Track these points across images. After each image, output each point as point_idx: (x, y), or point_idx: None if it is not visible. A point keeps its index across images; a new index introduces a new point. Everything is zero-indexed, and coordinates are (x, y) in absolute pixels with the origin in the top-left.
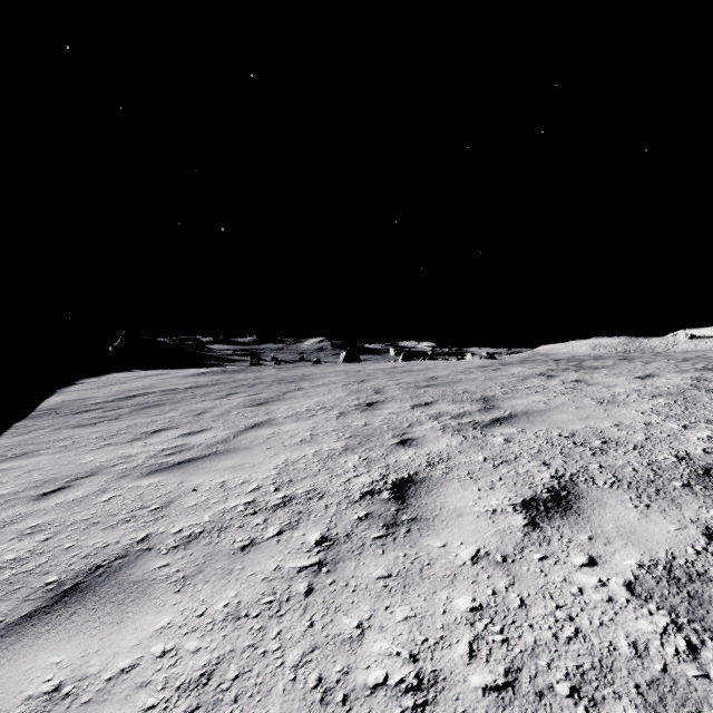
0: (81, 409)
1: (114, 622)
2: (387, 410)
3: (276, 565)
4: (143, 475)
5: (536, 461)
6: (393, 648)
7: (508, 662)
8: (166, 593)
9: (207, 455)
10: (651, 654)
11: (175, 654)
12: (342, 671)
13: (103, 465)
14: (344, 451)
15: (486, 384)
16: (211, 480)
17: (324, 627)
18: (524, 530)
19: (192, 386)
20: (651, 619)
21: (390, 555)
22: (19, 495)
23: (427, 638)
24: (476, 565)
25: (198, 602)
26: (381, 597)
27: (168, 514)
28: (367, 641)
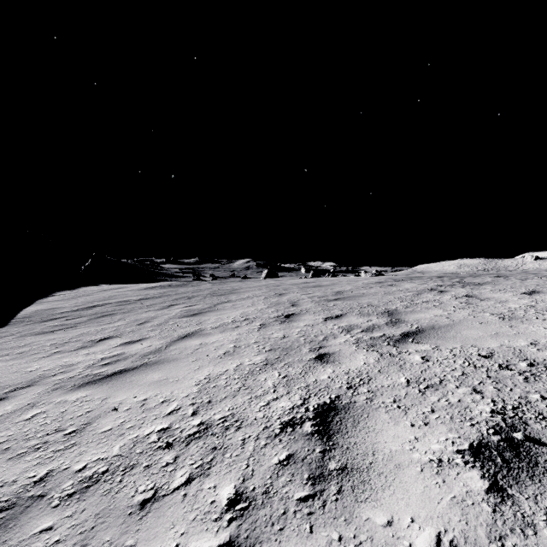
0: (49, 317)
1: None
2: (302, 322)
3: (176, 543)
4: (74, 387)
5: (465, 387)
6: None
7: None
8: None
9: (138, 366)
10: None
11: None
12: None
13: (44, 374)
14: (264, 366)
15: (386, 298)
16: (133, 397)
17: None
18: (490, 501)
19: (142, 297)
20: None
21: (320, 536)
22: None
23: None
24: None
25: None
26: None
27: (80, 441)
28: None
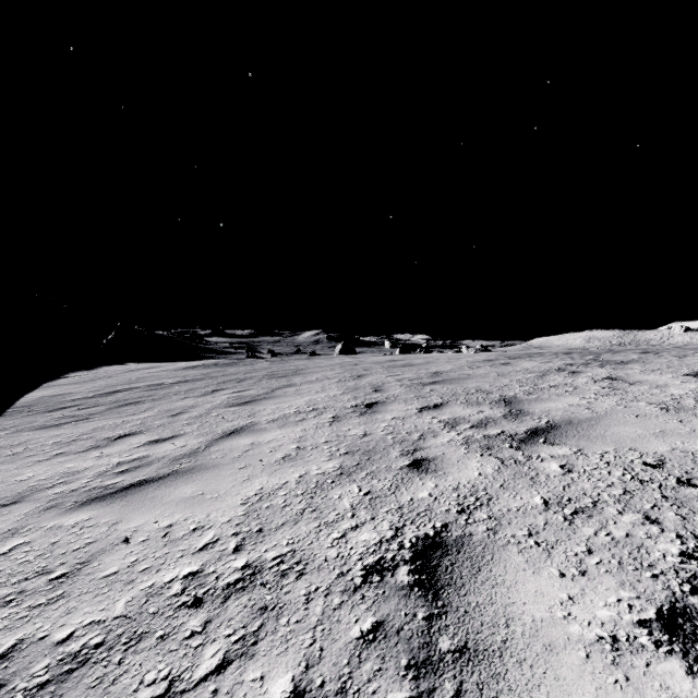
0: (56, 406)
1: None
2: (390, 414)
3: None
4: (75, 505)
5: (632, 513)
6: None
7: None
8: None
9: (165, 475)
10: None
11: None
12: None
13: (38, 485)
14: (338, 477)
15: (500, 382)
16: (153, 522)
17: None
18: None
19: (179, 380)
20: None
21: None
22: None
23: None
24: None
25: None
26: None
27: (70, 591)
28: None
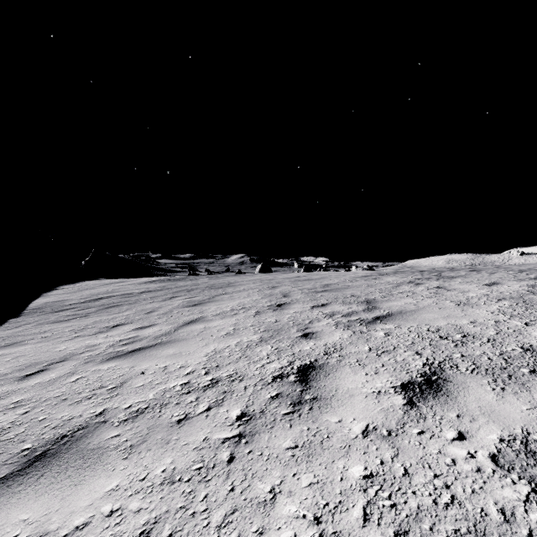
0: (60, 308)
1: (73, 484)
2: (292, 310)
3: (205, 436)
4: (103, 360)
5: (410, 351)
6: (300, 511)
7: (396, 525)
8: (116, 459)
9: (154, 345)
10: (517, 520)
11: (120, 514)
12: (257, 531)
13: (73, 352)
14: (260, 342)
15: (368, 290)
16: (155, 365)
17: (243, 491)
18: (404, 409)
19: (144, 291)
20: (514, 488)
21: (296, 429)
22: (7, 376)
23: (328, 503)
24: (366, 438)
25: (141, 467)
26: (289, 465)
27: (121, 392)
28: (278, 504)
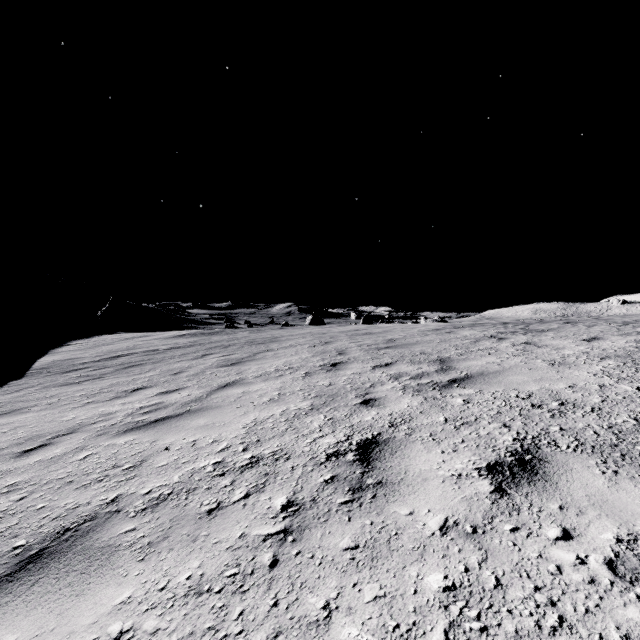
0: (70, 368)
1: (74, 594)
2: (350, 370)
3: (242, 532)
4: (119, 433)
5: (496, 423)
6: (363, 636)
7: None
8: (130, 561)
9: (181, 413)
10: None
11: (132, 636)
12: None
13: (83, 422)
14: (310, 411)
15: (441, 346)
16: (182, 439)
17: (289, 607)
18: (491, 497)
19: (171, 347)
20: None
21: (356, 523)
22: (2, 452)
23: (398, 624)
24: (445, 536)
25: (161, 573)
26: (348, 572)
27: (140, 473)
28: (334, 625)
